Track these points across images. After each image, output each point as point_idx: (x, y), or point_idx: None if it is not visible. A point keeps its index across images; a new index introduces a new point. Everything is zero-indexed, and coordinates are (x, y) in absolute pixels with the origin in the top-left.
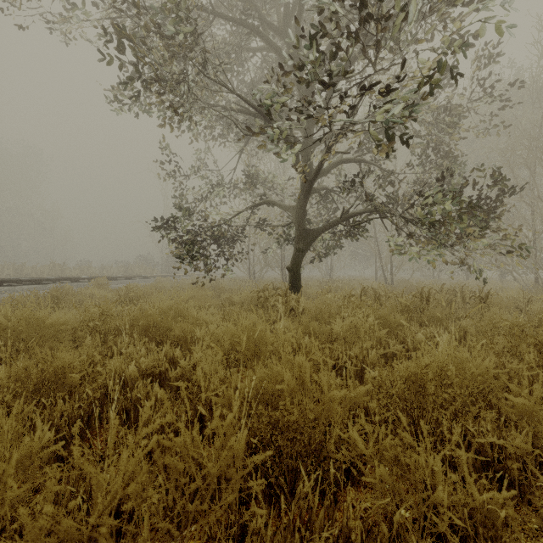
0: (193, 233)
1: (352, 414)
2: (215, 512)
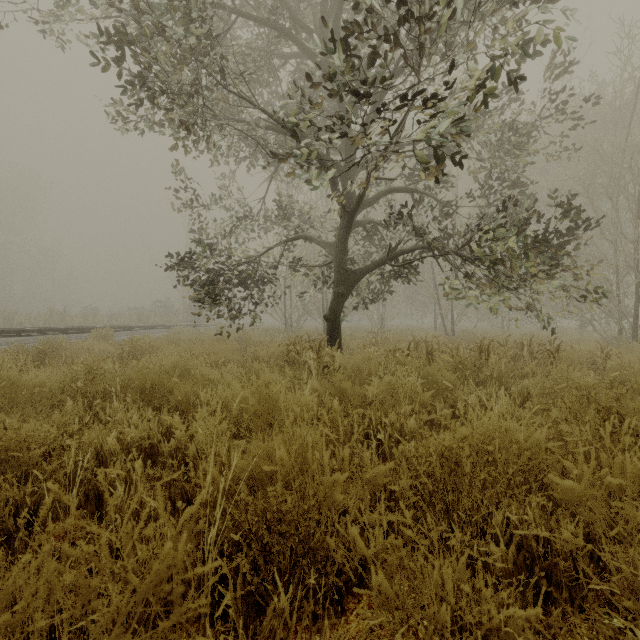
0: (214, 275)
1: (376, 497)
2: (173, 633)
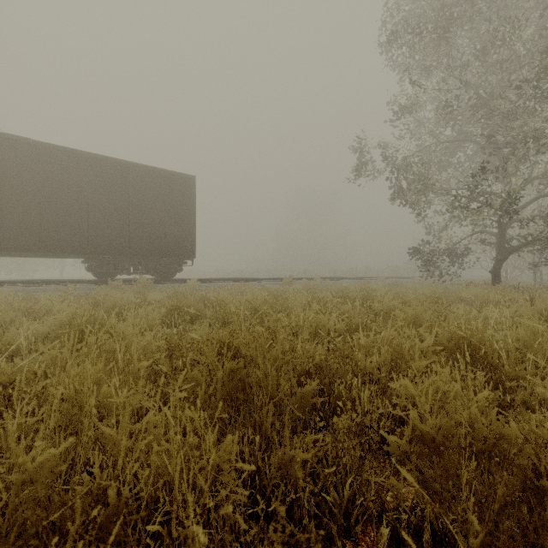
0: (433, 251)
1: None
2: None
